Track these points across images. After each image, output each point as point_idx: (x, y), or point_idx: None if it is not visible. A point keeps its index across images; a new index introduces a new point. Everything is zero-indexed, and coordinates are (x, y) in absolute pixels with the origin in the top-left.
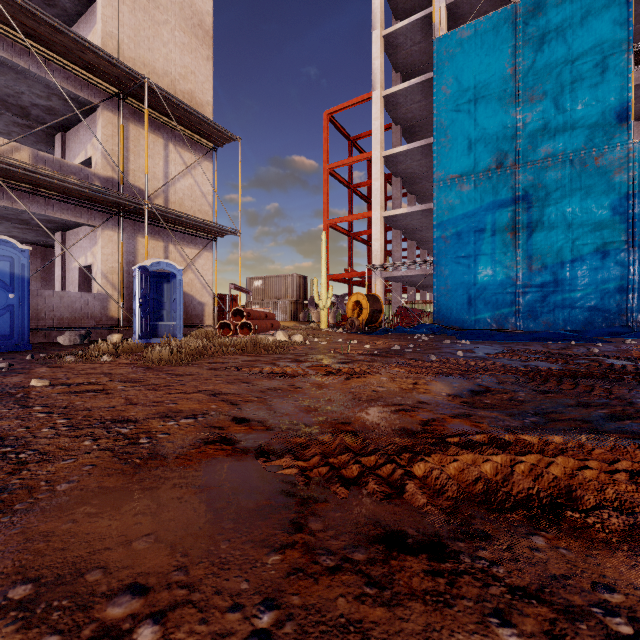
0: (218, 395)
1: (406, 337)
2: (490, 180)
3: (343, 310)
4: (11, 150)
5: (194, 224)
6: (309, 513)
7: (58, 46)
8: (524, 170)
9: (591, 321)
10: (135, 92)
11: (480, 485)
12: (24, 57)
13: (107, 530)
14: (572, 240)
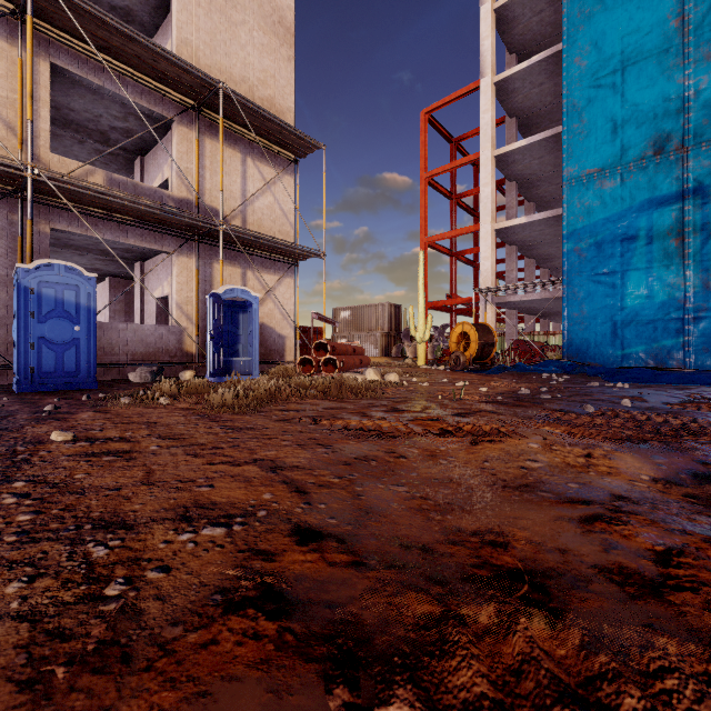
0: (279, 470)
1: (531, 377)
2: (644, 171)
3: (443, 344)
4: (86, 174)
5: (273, 246)
6: None
7: (131, 57)
8: (697, 153)
9: None
10: (210, 101)
11: None
12: (98, 74)
13: None
14: None
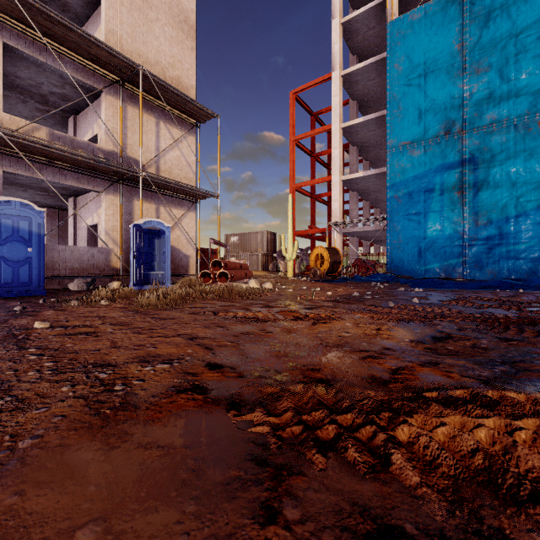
0: (195, 339)
1: (363, 285)
2: (439, 145)
3: (306, 261)
4: (32, 130)
5: (180, 189)
6: (283, 492)
7: (69, 42)
8: (470, 135)
9: (535, 271)
10: (132, 79)
11: (479, 459)
12: (42, 53)
13: (53, 509)
14: (516, 197)
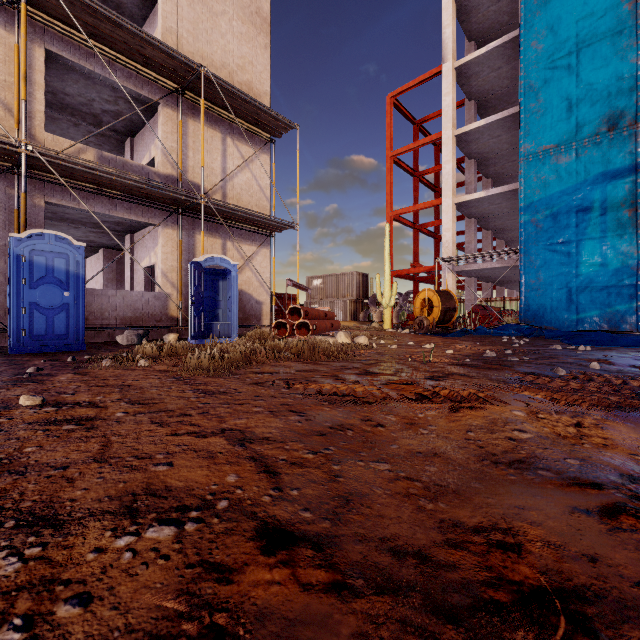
0: (248, 443)
1: (492, 340)
2: (598, 146)
3: (407, 309)
4: (78, 152)
5: (251, 219)
6: None
7: (119, 43)
8: None
9: None
10: (193, 85)
11: None
12: (90, 59)
13: None
14: None
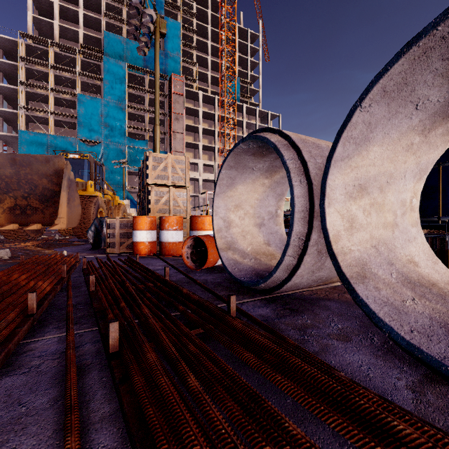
0: None
1: None
2: None
3: None
4: None
5: None
6: None
7: None
8: None
9: None
10: None
11: None
12: None
13: None
14: None
